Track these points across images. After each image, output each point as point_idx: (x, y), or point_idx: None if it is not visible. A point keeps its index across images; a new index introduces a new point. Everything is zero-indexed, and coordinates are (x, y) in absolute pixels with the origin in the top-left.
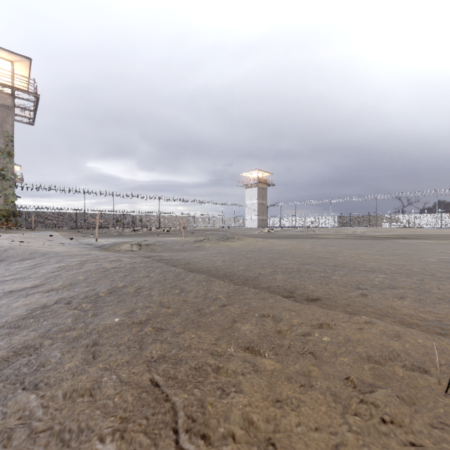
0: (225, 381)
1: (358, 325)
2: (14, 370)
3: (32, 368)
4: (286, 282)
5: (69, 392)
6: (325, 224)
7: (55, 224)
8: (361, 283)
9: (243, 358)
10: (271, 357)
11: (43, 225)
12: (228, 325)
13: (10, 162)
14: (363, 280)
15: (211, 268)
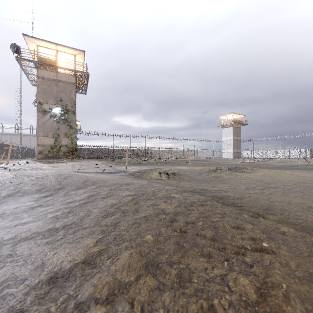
0: None
1: None
2: None
3: None
4: None
5: None
6: (297, 156)
7: (97, 156)
8: None
9: None
10: None
11: (91, 156)
12: None
13: (74, 117)
14: None
15: None
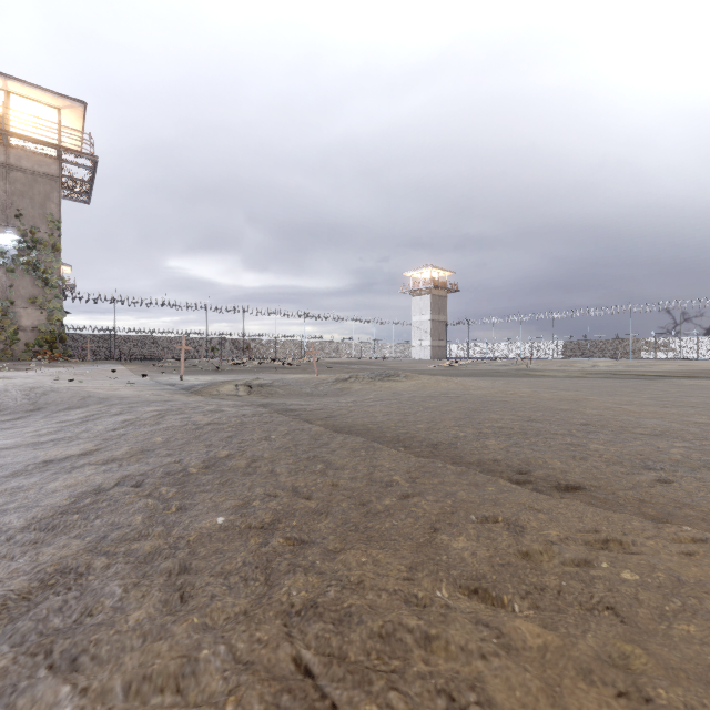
0: (447, 671)
1: (682, 547)
2: (36, 622)
3: (70, 617)
4: (508, 453)
5: (136, 683)
6: (543, 354)
7: (120, 354)
8: (648, 457)
9: (473, 617)
10: (528, 614)
11: (104, 355)
12: (423, 537)
13: (56, 260)
14: (650, 451)
15: (371, 425)
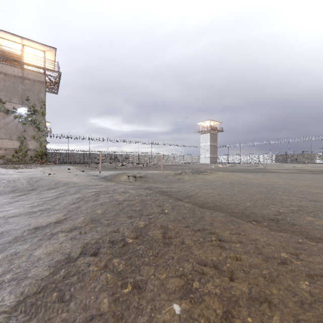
0: None
1: None
2: None
3: None
4: None
5: None
6: (264, 161)
7: (70, 161)
8: None
9: None
10: None
11: (63, 161)
12: None
13: (43, 119)
14: None
15: (217, 203)
